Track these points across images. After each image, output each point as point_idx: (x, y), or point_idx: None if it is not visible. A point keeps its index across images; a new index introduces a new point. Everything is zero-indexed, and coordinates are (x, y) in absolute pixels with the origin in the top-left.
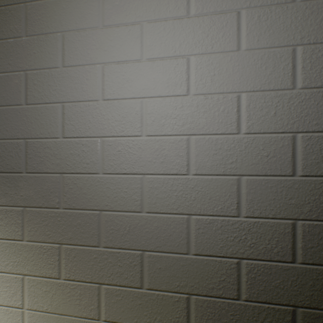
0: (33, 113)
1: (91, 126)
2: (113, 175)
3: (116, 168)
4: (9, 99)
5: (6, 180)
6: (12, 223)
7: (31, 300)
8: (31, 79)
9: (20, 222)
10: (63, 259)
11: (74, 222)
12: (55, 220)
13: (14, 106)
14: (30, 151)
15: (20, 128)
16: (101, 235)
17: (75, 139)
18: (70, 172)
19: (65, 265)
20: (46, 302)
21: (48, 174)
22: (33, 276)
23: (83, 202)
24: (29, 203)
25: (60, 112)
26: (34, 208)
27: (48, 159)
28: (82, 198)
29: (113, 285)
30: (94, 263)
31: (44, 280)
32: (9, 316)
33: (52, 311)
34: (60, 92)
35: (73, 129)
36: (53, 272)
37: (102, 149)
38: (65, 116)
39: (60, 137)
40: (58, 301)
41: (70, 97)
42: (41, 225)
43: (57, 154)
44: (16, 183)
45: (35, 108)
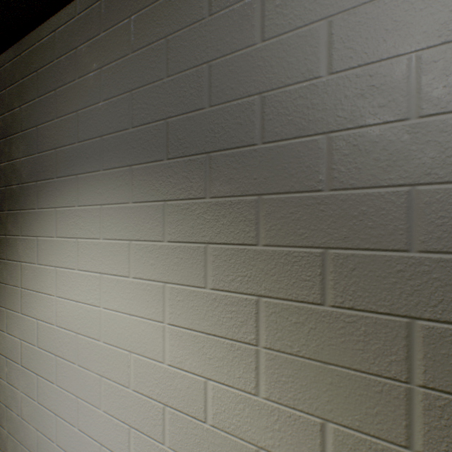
0: (274, 51)
1: (388, 40)
2: (444, 116)
3: (451, 101)
4: (235, 43)
5: (230, 160)
6: (239, 221)
7: (270, 334)
8: (270, 2)
9: (252, 218)
10: (329, 273)
11: (353, 210)
12: (314, 211)
13: (243, 50)
14: (269, 109)
15: (253, 79)
16: (414, 231)
17: (355, 70)
18: (344, 129)
19: (333, 283)
20: (297, 340)
21: (301, 140)
22: (273, 298)
23: (371, 174)
24: (266, 188)
25: (323, 34)
26: (275, 195)
27: (300, 115)
28: (368, 169)
29: (444, 323)
30: (395, 280)
31: (293, 306)
32: (234, 354)
33: (308, 355)
34: (324, 1)
35: (349, 56)
36: (310, 293)
37: (416, 73)
38: (334, 38)
39: (323, 74)
40: (319, 341)
41: (343, 3)
42: (288, 221)
43: (317, 103)
44: (246, 162)
45: (276, 42)
